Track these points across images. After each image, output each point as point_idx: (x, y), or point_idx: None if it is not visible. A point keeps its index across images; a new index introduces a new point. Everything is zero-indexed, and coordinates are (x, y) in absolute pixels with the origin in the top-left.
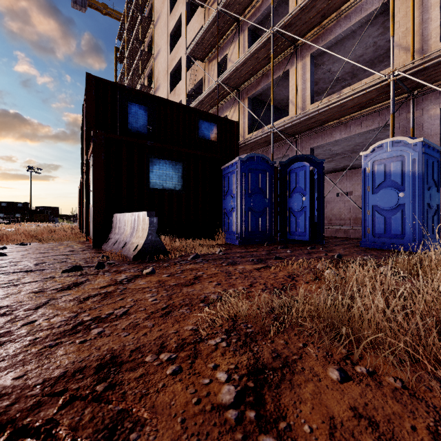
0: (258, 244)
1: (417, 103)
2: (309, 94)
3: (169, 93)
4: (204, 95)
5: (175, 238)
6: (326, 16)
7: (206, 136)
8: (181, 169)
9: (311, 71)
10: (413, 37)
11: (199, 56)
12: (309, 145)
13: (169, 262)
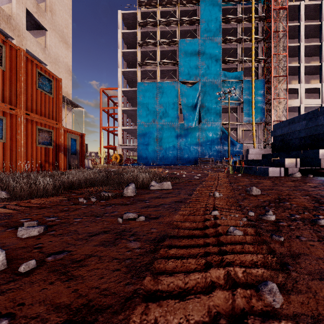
0: None
1: None
2: None
3: None
4: None
5: None
6: None
7: None
8: None
9: None
10: None
11: None
12: None
13: None
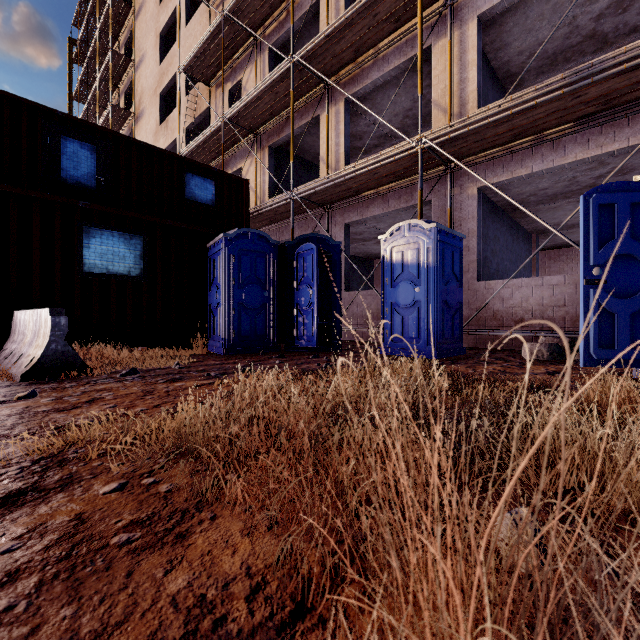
0: (251, 354)
1: (455, 178)
2: (344, 151)
3: (158, 124)
4: (205, 135)
5: (126, 347)
6: (360, 53)
7: (197, 198)
8: (140, 245)
9: (346, 121)
10: (450, 98)
11: (201, 76)
12: (343, 219)
13: (81, 381)
